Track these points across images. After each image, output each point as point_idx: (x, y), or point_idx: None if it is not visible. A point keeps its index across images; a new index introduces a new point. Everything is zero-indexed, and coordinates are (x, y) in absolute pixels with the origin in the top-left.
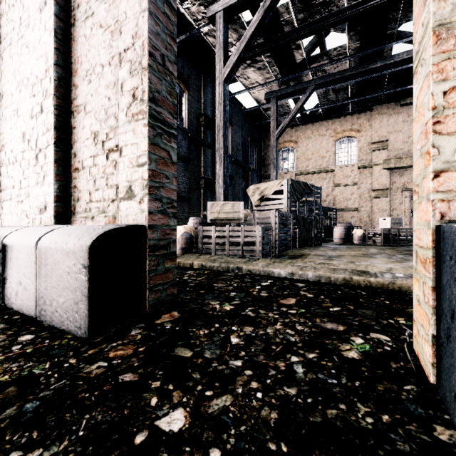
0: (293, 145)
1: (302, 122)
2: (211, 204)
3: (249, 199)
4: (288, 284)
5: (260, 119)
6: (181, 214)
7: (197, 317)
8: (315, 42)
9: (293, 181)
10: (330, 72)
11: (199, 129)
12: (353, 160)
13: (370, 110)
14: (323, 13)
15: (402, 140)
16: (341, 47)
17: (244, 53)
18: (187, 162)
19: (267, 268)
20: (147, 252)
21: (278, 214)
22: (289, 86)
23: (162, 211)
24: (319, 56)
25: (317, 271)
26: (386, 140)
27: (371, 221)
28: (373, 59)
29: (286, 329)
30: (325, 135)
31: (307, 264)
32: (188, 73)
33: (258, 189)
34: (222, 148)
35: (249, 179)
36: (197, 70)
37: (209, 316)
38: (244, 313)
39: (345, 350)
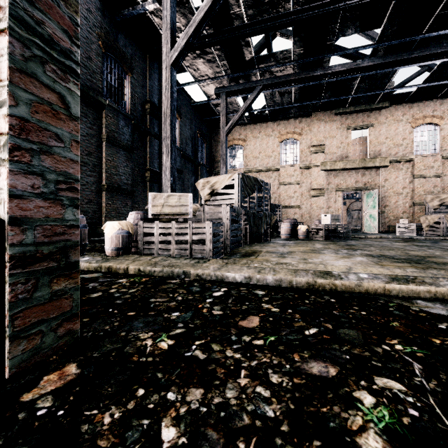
0: (241, 143)
1: (250, 121)
2: (153, 195)
3: (199, 195)
4: (246, 293)
5: (210, 114)
6: (123, 208)
7: (108, 374)
8: (263, 44)
9: (244, 175)
10: (276, 74)
11: (145, 117)
12: (295, 161)
13: (310, 116)
14: (271, 13)
15: (336, 145)
16: (287, 51)
17: (193, 38)
18: (130, 152)
19: (220, 272)
20: (7, 269)
21: (230, 209)
22: (238, 83)
23: (44, 194)
24: (267, 57)
25: (277, 274)
26: (323, 144)
27: (311, 218)
28: (314, 67)
29: (256, 386)
30: (271, 135)
31: (264, 265)
32: (131, 54)
33: (208, 183)
34: (169, 137)
35: (199, 174)
36: (142, 52)
37: (130, 369)
38: (190, 353)
39: (359, 432)
